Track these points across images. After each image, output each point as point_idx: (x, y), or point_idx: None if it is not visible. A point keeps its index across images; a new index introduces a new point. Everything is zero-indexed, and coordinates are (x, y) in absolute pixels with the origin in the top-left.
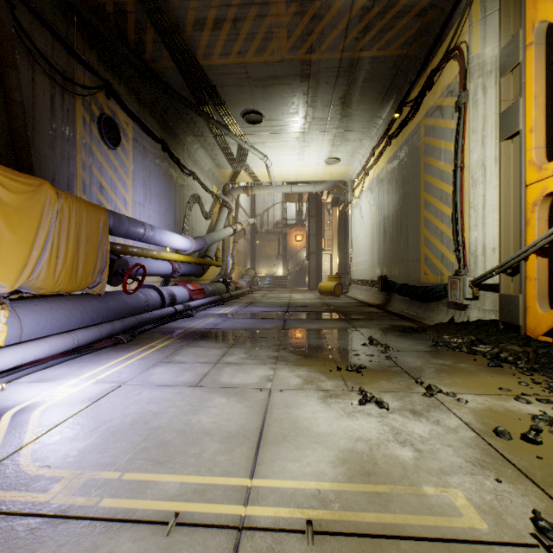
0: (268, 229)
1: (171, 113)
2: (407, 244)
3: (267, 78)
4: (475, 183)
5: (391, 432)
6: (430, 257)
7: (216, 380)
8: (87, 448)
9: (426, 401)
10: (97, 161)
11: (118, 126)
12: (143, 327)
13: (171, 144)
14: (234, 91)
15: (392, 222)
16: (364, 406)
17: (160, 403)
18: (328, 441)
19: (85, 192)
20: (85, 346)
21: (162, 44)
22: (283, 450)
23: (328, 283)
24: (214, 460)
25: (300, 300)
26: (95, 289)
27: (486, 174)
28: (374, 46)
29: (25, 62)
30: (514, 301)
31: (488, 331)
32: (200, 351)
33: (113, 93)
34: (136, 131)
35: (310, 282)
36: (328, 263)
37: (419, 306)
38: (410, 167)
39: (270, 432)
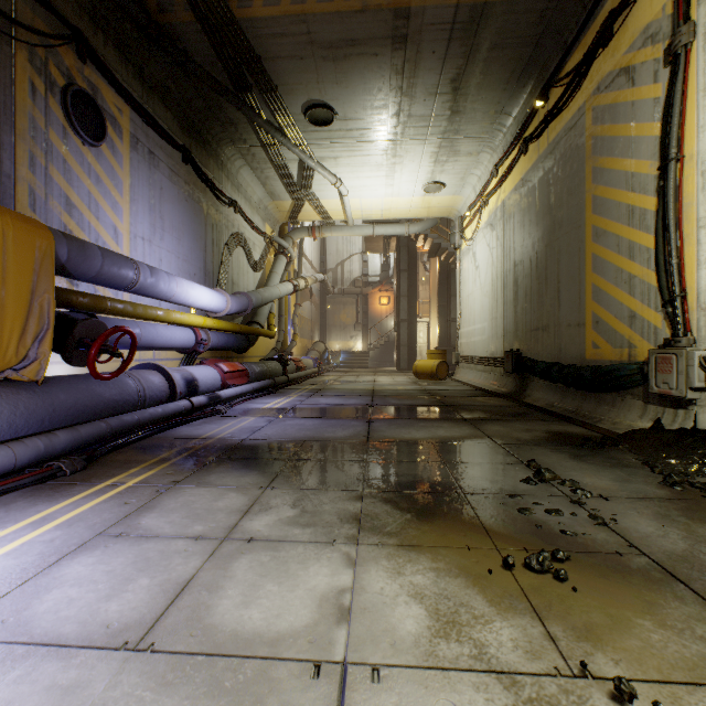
0: (343, 289)
1: (197, 107)
2: (558, 300)
3: (340, 43)
4: None
5: None
6: (606, 318)
7: (201, 616)
8: None
9: None
10: (60, 160)
11: (103, 111)
12: (123, 439)
13: (198, 155)
14: (290, 67)
15: (530, 269)
16: None
17: None
18: None
19: (36, 208)
20: None
21: None
22: None
23: (428, 362)
24: None
25: (388, 385)
26: (25, 371)
27: None
28: None
29: None
30: None
31: None
32: (202, 498)
33: (92, 55)
34: (136, 125)
35: (400, 361)
36: (424, 334)
37: (583, 397)
38: (565, 179)
39: None
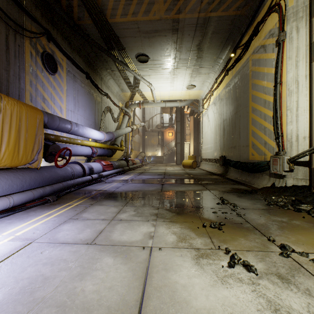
0: (152, 129)
1: (92, 55)
2: (239, 136)
3: (151, 31)
4: (291, 93)
5: (270, 308)
6: (256, 143)
7: (108, 237)
8: None
9: (285, 262)
10: (40, 81)
11: (56, 60)
12: (68, 190)
13: (92, 75)
14: (130, 40)
15: (229, 122)
16: (233, 269)
17: (54, 265)
18: None
19: (32, 101)
20: (22, 205)
21: (84, 7)
22: None
23: (188, 161)
24: None
25: (171, 171)
26: (33, 164)
27: (298, 87)
28: (220, 8)
29: None
30: None
31: (304, 193)
32: (102, 209)
33: (52, 39)
34: (68, 65)
35: (177, 160)
36: (187, 148)
37: (248, 175)
38: (242, 87)
39: (149, 308)
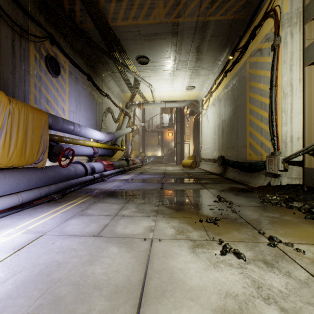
0: (152, 129)
1: (93, 57)
2: (237, 136)
3: (151, 34)
4: (285, 96)
5: (254, 286)
6: (253, 144)
7: (112, 230)
8: None
9: (272, 251)
10: (44, 83)
11: (59, 63)
12: (71, 189)
13: (93, 77)
14: (131, 43)
15: (227, 123)
16: (225, 256)
17: (66, 253)
18: (201, 298)
19: (36, 103)
20: (29, 202)
21: (86, 11)
22: (162, 309)
23: (188, 161)
24: None
25: (171, 170)
26: (39, 164)
27: (292, 90)
28: (218, 12)
29: None
30: None
31: (297, 192)
32: (105, 206)
33: (55, 42)
34: (70, 67)
35: (177, 160)
36: (187, 149)
37: (246, 174)
38: (240, 89)
39: (151, 286)
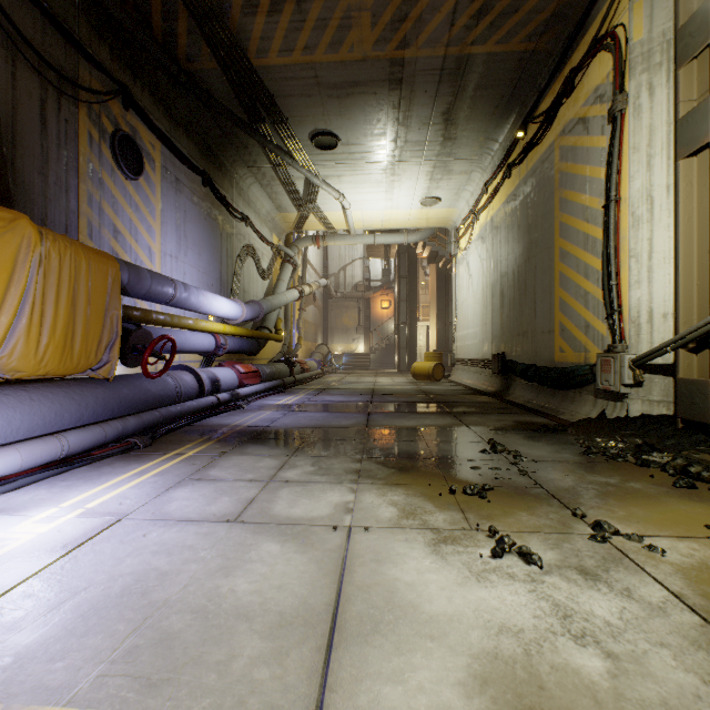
0: (345, 293)
1: (215, 135)
2: (534, 310)
3: (344, 84)
4: (638, 222)
5: (556, 614)
6: (569, 327)
7: (266, 511)
8: (31, 650)
9: (598, 550)
10: (109, 194)
11: (141, 148)
12: (171, 425)
13: (215, 177)
14: (299, 103)
15: (513, 281)
16: (500, 560)
17: (174, 554)
18: (451, 635)
19: (93, 237)
20: (82, 454)
21: (200, 35)
22: (374, 655)
23: (425, 364)
24: (251, 678)
25: (388, 386)
26: (101, 371)
27: (653, 210)
28: (491, 37)
29: (1, 50)
30: (701, 389)
31: (661, 431)
32: (246, 461)
33: (133, 103)
34: (165, 157)
35: (400, 363)
36: (424, 337)
37: (552, 394)
38: (539, 205)
39: (351, 614)
